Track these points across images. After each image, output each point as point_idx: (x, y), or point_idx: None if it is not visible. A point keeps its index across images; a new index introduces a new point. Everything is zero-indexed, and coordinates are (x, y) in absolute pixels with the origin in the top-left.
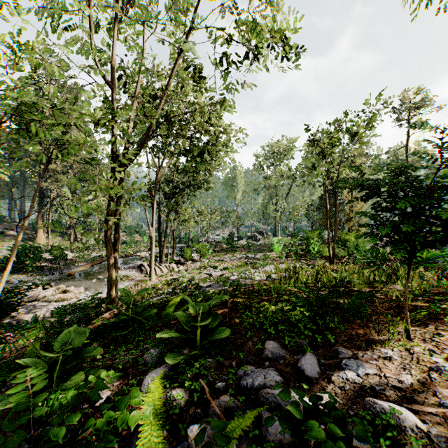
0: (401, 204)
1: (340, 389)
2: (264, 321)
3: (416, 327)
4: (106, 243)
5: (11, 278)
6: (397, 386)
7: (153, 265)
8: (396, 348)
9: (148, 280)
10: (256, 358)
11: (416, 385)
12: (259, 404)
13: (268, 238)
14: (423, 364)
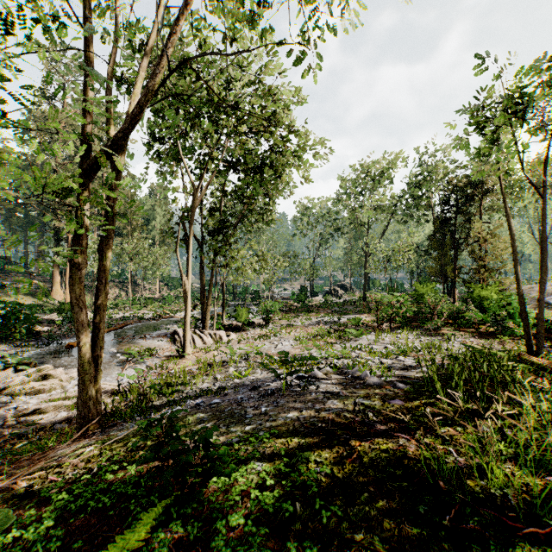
0: None
1: None
2: None
3: None
4: (71, 304)
5: None
6: None
7: (189, 334)
8: None
9: (180, 356)
10: None
11: None
12: None
13: (353, 293)
14: None
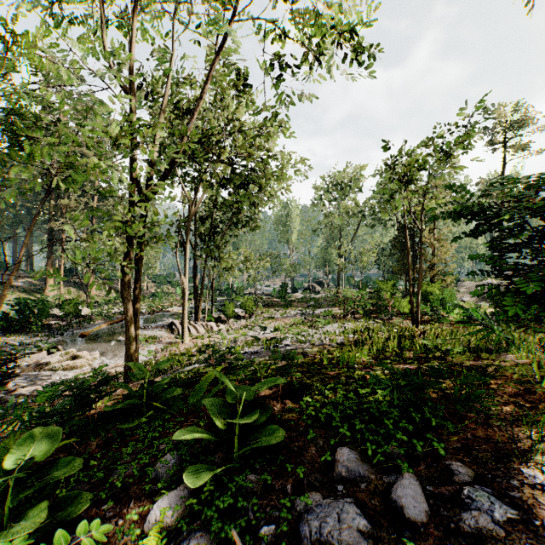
0: None
1: None
2: (332, 413)
3: None
4: (123, 297)
5: (10, 339)
6: None
7: (186, 324)
8: None
9: (179, 342)
10: (323, 477)
11: None
12: None
13: (329, 290)
14: None
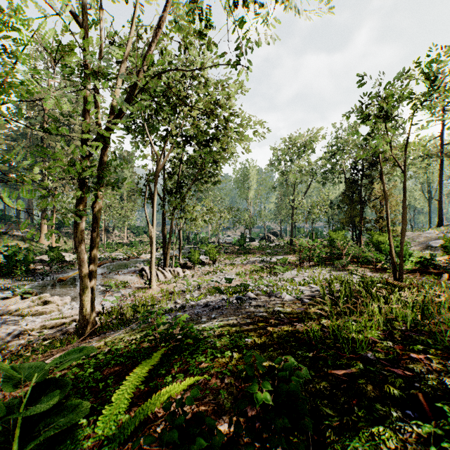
0: None
1: None
2: None
3: None
4: (76, 246)
5: None
6: None
7: (154, 270)
8: None
9: (147, 287)
10: None
11: None
12: None
13: (282, 239)
14: None
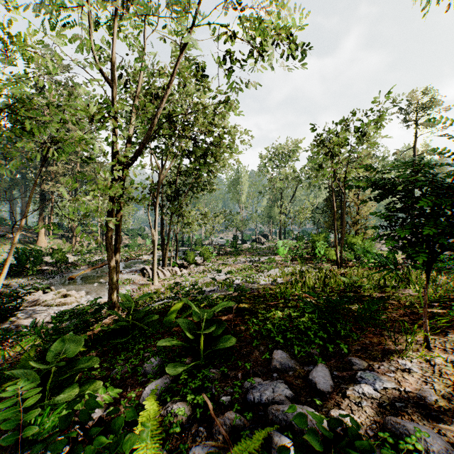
0: (422, 203)
1: (356, 405)
2: (271, 329)
3: (435, 335)
4: (107, 247)
5: (11, 281)
6: (420, 403)
7: (156, 269)
8: (415, 359)
9: (150, 284)
10: (263, 368)
11: (441, 401)
12: (268, 422)
13: (273, 241)
14: (447, 377)
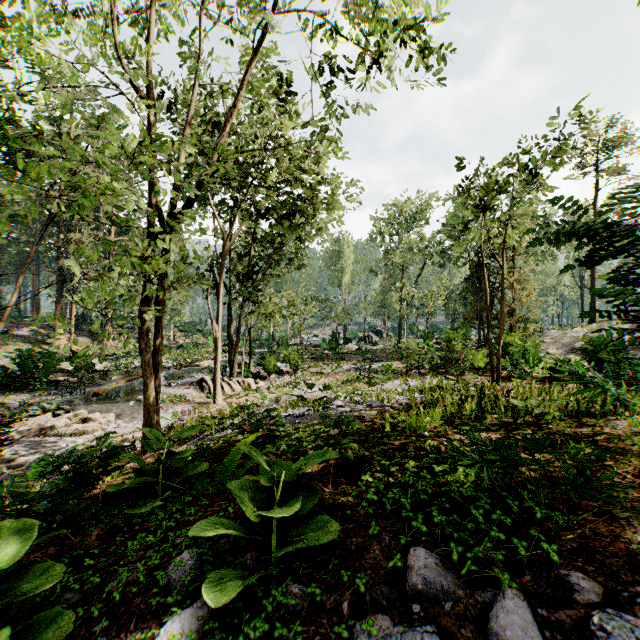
0: None
1: None
2: (400, 498)
3: None
4: (141, 348)
5: (10, 398)
6: None
7: (219, 380)
8: None
9: (211, 402)
10: (392, 590)
11: None
12: None
13: (389, 340)
14: None
